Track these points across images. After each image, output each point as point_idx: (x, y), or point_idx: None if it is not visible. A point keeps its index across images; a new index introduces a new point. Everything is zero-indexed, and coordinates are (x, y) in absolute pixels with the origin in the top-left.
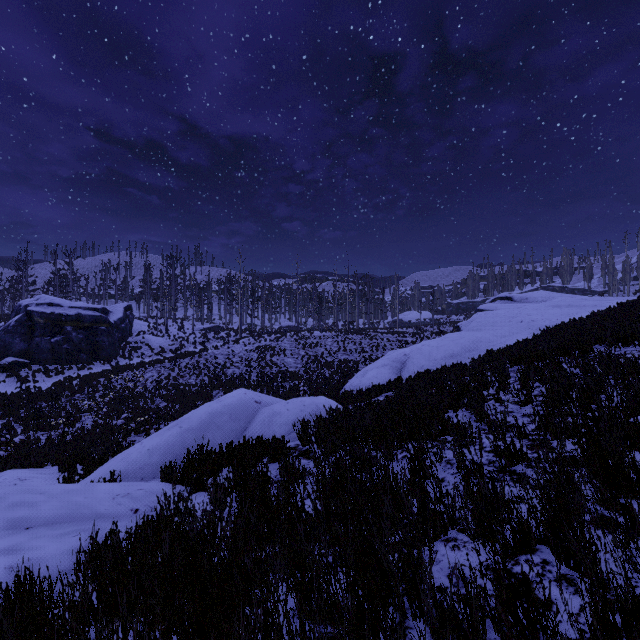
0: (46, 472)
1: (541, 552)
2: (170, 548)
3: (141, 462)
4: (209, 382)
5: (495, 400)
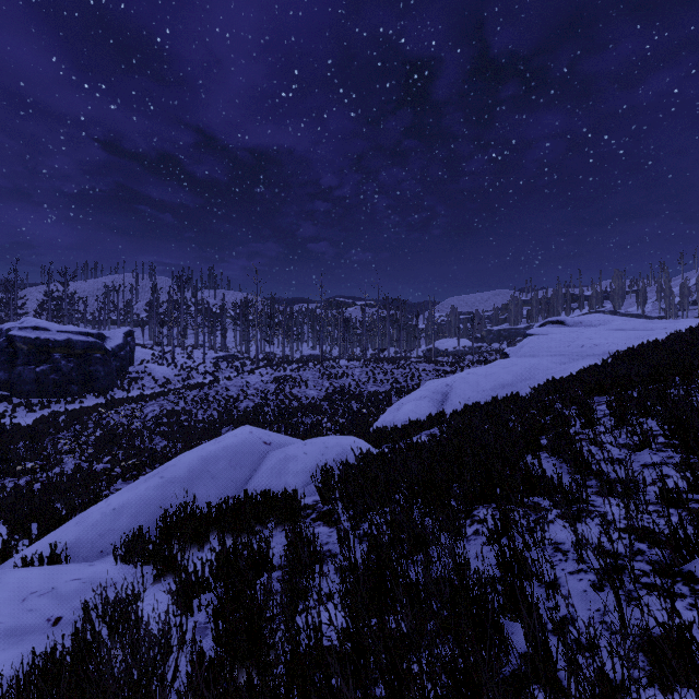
0: None
1: None
2: None
3: (102, 527)
4: (218, 417)
5: (590, 442)
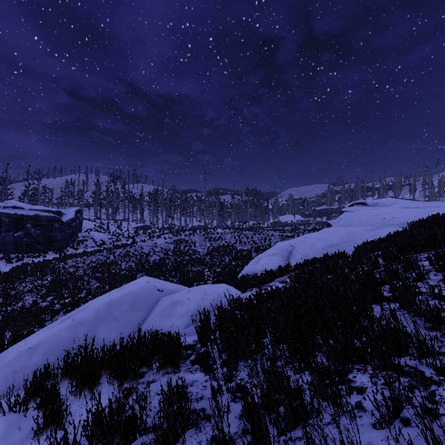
0: None
1: None
2: None
3: (17, 364)
4: (135, 267)
5: (435, 296)
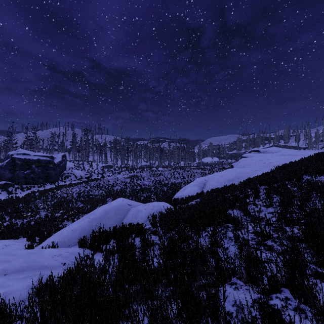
0: (20, 241)
1: (284, 292)
2: (80, 287)
3: (68, 236)
4: (105, 194)
5: (253, 204)
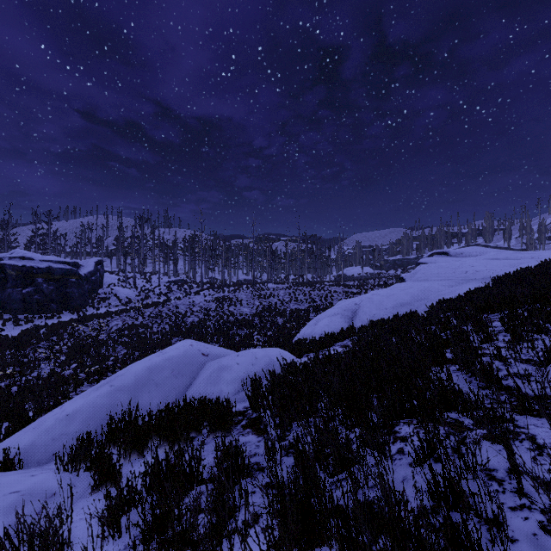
0: None
1: None
2: None
3: (56, 431)
4: (169, 330)
5: (494, 357)
